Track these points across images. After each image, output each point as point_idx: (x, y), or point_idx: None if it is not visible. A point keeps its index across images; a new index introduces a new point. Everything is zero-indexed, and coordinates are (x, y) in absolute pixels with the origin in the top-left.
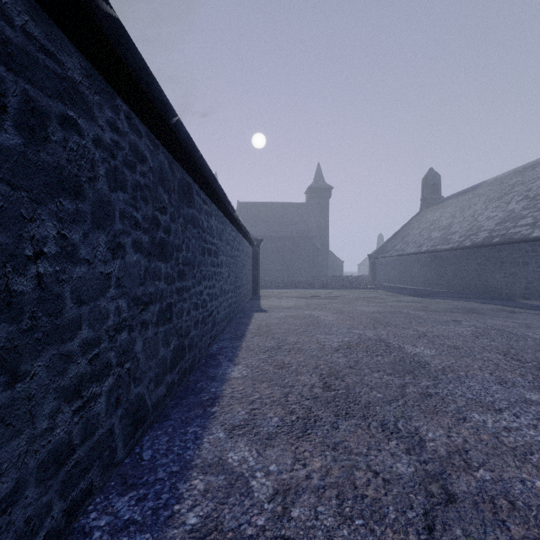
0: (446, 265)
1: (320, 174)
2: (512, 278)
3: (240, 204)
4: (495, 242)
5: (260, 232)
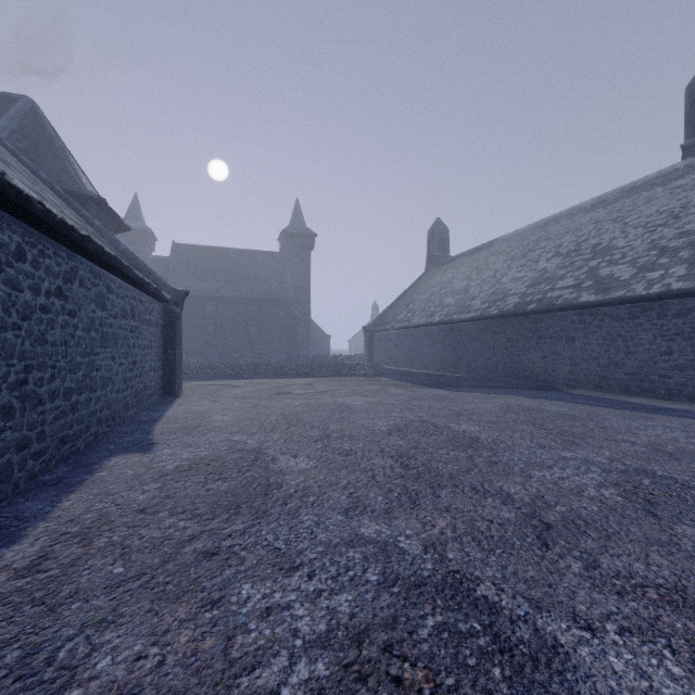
0: (466, 341)
1: (299, 214)
2: (553, 358)
3: (176, 246)
4: (532, 310)
5: (209, 290)
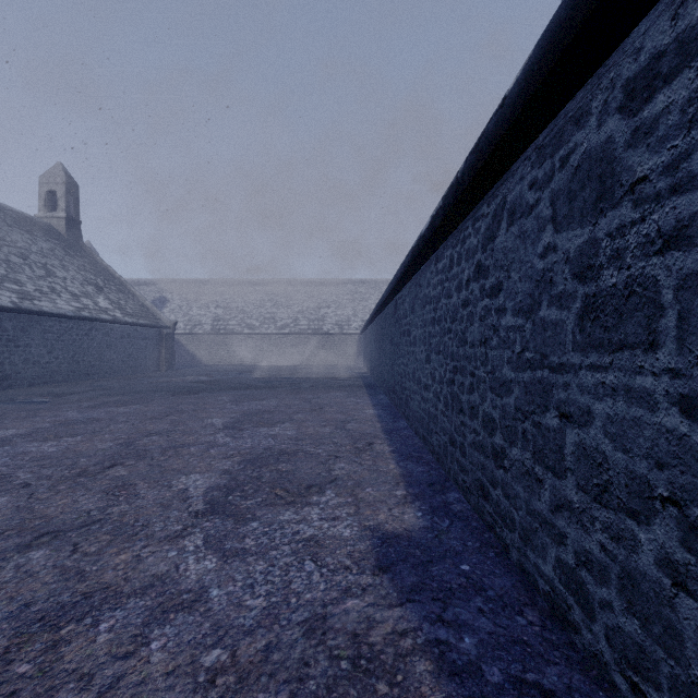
0: None
1: None
2: None
3: None
4: None
5: None
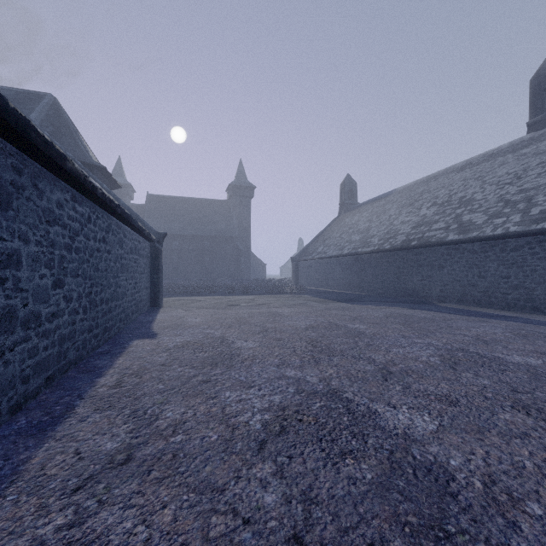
0: (367, 268)
1: (242, 171)
2: (429, 281)
3: (150, 196)
4: (414, 245)
5: (174, 230)
